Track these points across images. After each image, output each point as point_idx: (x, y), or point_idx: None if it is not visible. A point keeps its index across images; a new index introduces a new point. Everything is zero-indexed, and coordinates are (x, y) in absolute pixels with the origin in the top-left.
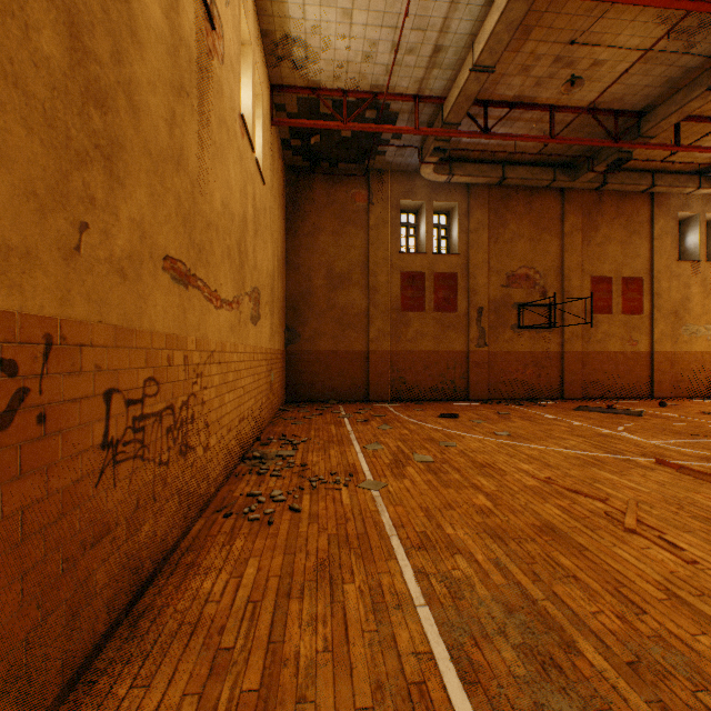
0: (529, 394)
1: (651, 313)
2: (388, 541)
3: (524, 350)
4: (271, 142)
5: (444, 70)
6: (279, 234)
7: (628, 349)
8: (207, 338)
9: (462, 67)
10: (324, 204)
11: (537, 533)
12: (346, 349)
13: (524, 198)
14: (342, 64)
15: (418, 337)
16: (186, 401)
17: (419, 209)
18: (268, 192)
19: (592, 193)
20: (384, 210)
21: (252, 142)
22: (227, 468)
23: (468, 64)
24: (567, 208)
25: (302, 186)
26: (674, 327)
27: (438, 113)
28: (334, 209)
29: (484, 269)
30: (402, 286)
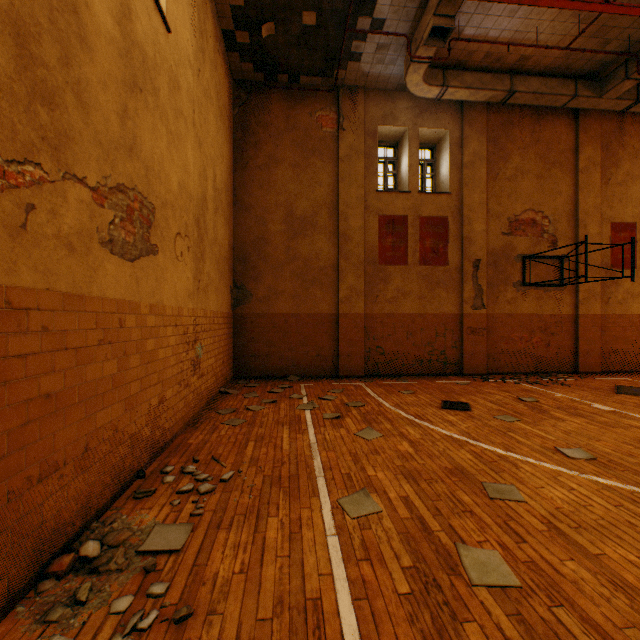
0: (536, 368)
1: None
2: None
3: (530, 313)
4: (196, 1)
5: None
6: (218, 156)
7: None
8: None
9: None
10: (283, 130)
11: None
12: (309, 311)
13: (530, 125)
14: None
15: (399, 296)
16: None
17: (399, 140)
18: (185, 64)
19: (612, 121)
20: (358, 137)
21: None
22: None
23: None
24: (582, 137)
25: (255, 105)
26: None
27: None
28: (295, 135)
29: (482, 212)
30: (380, 232)
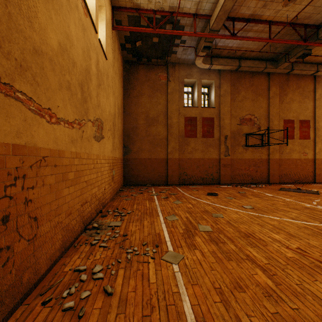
0: (251, 181)
1: (314, 139)
2: None
3: (249, 158)
4: (113, 40)
5: None
6: (119, 95)
7: (302, 157)
8: (34, 145)
9: None
10: (144, 81)
11: None
12: (155, 157)
13: (249, 78)
14: None
15: (193, 151)
16: None
17: (194, 84)
18: (110, 67)
19: (284, 76)
20: (176, 84)
21: (95, 25)
22: (66, 242)
23: None
24: (271, 83)
25: (132, 71)
26: None
27: (206, 26)
28: (149, 83)
29: (228, 115)
30: (185, 124)
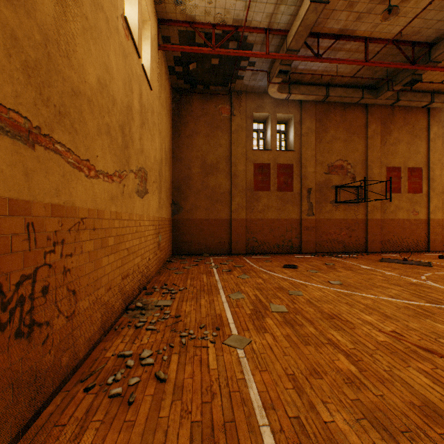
0: (343, 249)
1: (428, 193)
2: (259, 437)
3: (340, 218)
4: (159, 63)
5: (289, 6)
6: (166, 134)
7: (412, 217)
8: (72, 205)
9: (303, 1)
10: (200, 115)
11: (424, 421)
12: (215, 217)
13: (340, 111)
14: (212, 1)
15: (265, 209)
16: (30, 274)
17: (266, 119)
18: (155, 99)
19: (387, 109)
20: (242, 119)
21: (137, 48)
22: (105, 324)
23: None
24: (369, 118)
25: (184, 102)
26: (443, 202)
27: (282, 44)
28: (207, 118)
29: (312, 161)
30: (255, 173)
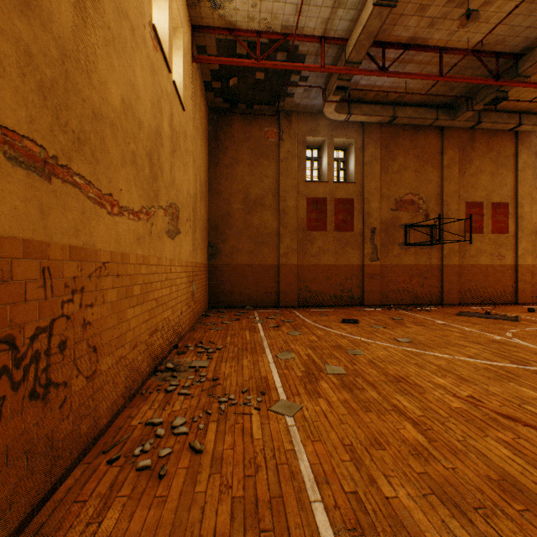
0: (414, 301)
1: (516, 233)
2: (310, 514)
3: (410, 264)
4: (193, 78)
5: (348, 10)
6: (202, 163)
7: (496, 263)
8: (93, 247)
9: (365, 4)
10: (242, 140)
11: (501, 496)
12: (260, 263)
13: (410, 135)
14: (256, 4)
15: (321, 252)
16: (45, 326)
17: (321, 145)
18: (189, 121)
19: (467, 132)
20: (292, 145)
21: (168, 61)
22: (130, 387)
23: (371, 0)
24: (446, 144)
25: (223, 124)
26: (535, 244)
27: (340, 55)
28: (250, 144)
29: (377, 195)
30: (307, 209)
